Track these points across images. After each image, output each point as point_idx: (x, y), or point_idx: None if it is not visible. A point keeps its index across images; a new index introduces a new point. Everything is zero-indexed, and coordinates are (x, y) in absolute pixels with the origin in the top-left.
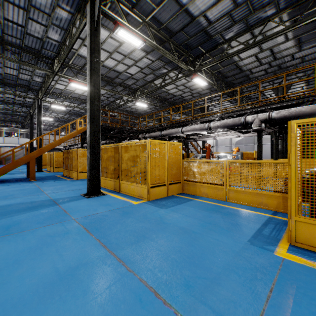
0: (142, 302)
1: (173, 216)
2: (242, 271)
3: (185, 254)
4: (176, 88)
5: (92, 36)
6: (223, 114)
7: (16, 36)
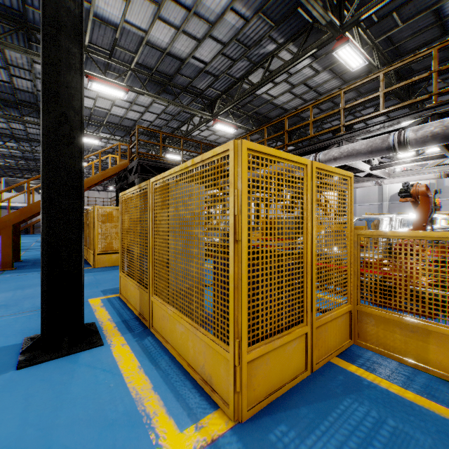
0: None
1: None
2: None
3: None
4: (289, 91)
5: None
6: (445, 104)
7: None
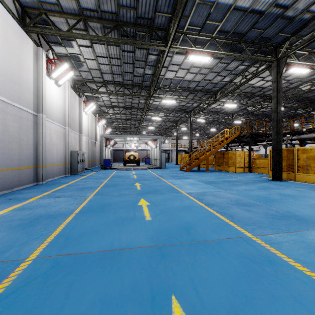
0: None
1: None
2: None
3: None
4: None
5: (278, 82)
6: None
7: (201, 86)
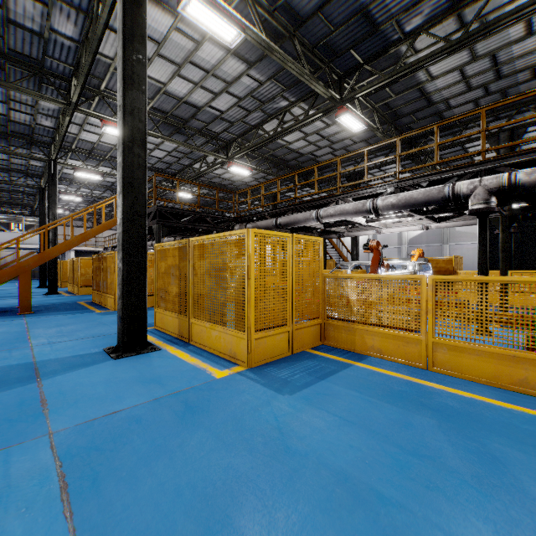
0: None
1: (310, 423)
2: None
3: None
4: (303, 138)
5: (128, 5)
6: (403, 181)
7: None
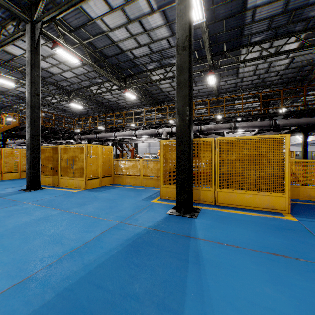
0: (86, 219)
1: (103, 195)
2: (133, 207)
3: (108, 206)
4: (111, 95)
5: (33, 53)
6: (146, 125)
7: None
